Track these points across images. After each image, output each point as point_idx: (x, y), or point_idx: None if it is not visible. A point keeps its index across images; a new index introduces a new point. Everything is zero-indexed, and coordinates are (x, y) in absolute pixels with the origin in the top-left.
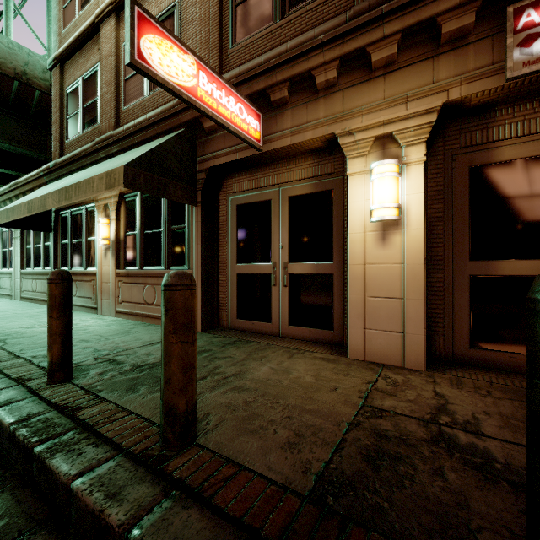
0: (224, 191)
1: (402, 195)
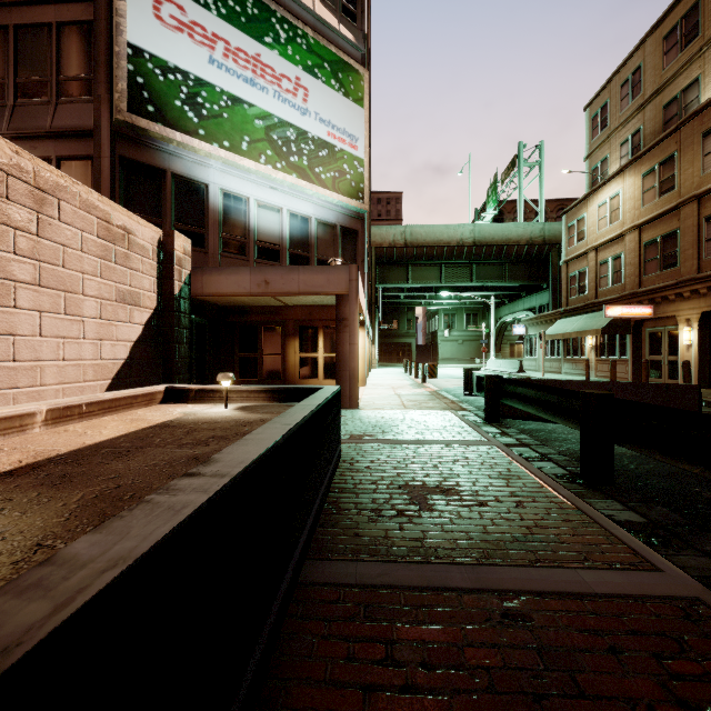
0: (644, 327)
1: (692, 337)
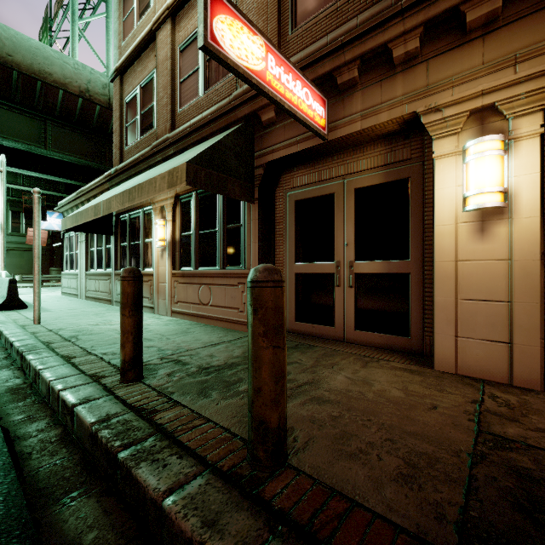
0: (281, 186)
1: (509, 177)
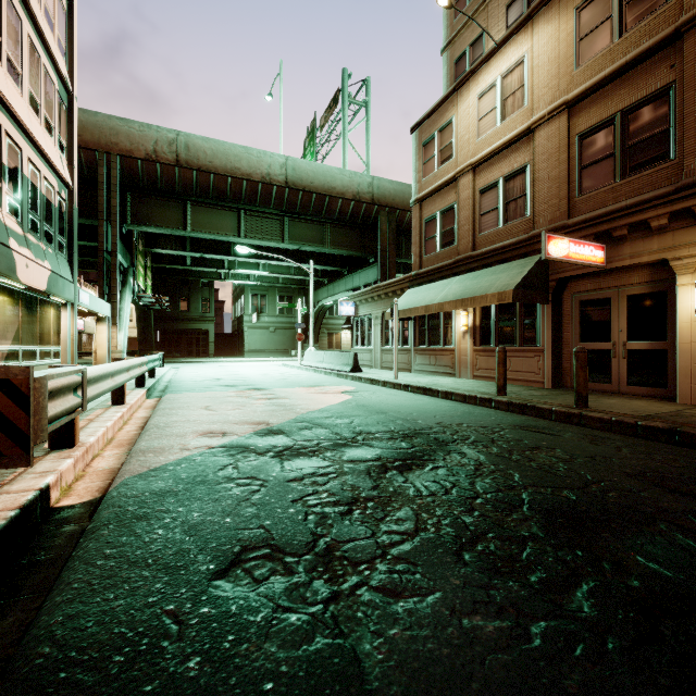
0: (568, 291)
1: None
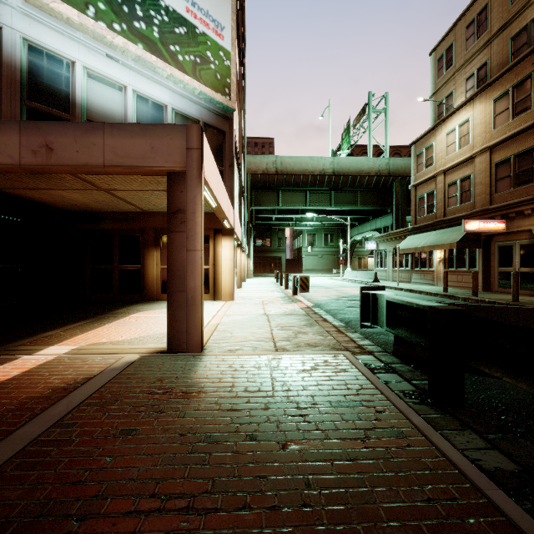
0: (493, 241)
1: None
